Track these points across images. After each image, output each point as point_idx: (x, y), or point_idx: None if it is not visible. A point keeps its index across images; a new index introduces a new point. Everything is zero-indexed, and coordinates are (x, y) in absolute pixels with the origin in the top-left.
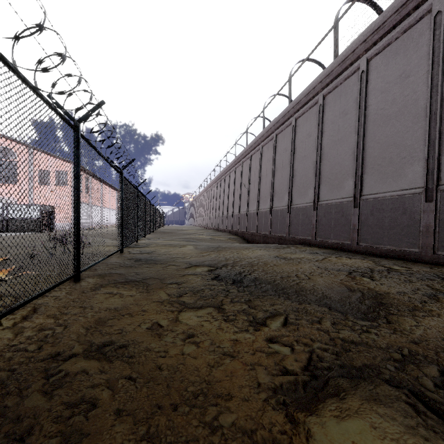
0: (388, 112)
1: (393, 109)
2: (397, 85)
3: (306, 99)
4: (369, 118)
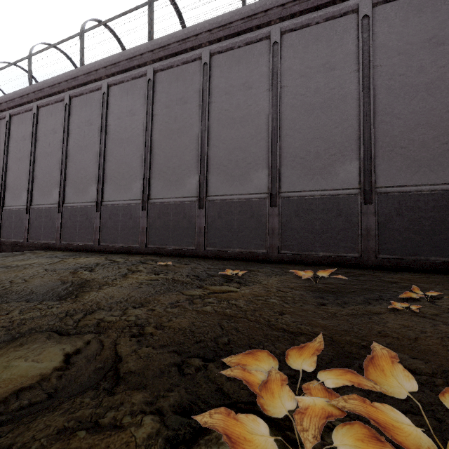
0: (122, 136)
1: (125, 136)
2: (128, 118)
3: (51, 91)
4: (109, 135)
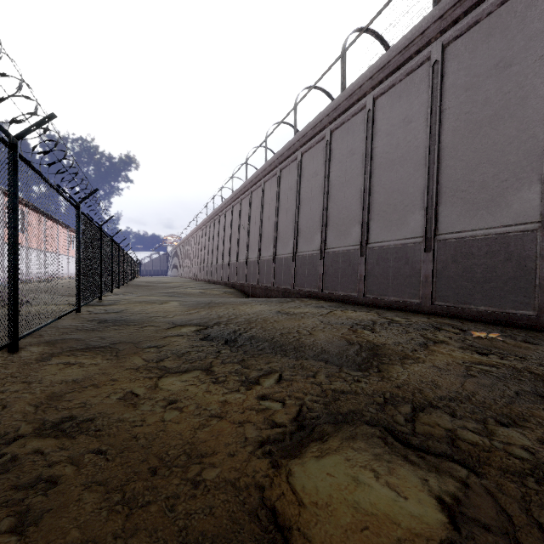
0: (393, 156)
1: (397, 154)
2: (401, 129)
3: (313, 132)
4: (375, 161)
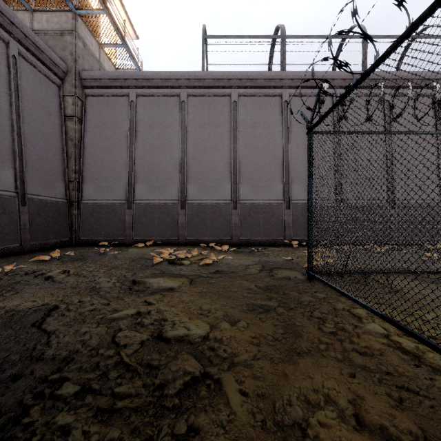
0: None
1: None
2: None
3: None
4: None
